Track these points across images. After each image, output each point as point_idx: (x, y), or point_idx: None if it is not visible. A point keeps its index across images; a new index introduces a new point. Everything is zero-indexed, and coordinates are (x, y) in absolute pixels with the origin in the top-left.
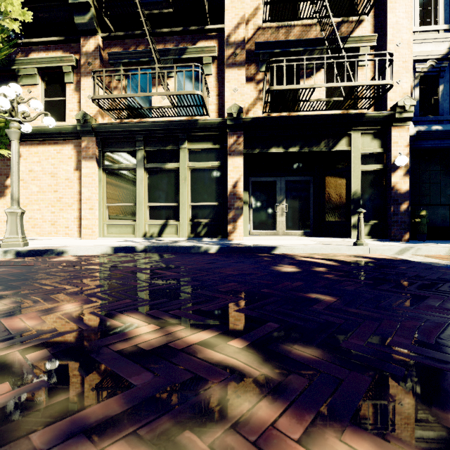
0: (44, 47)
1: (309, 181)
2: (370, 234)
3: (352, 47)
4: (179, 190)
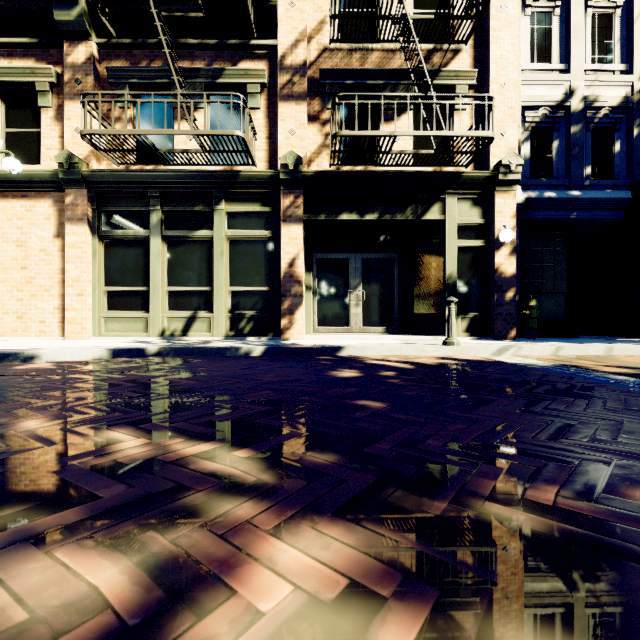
0: (6, 51)
1: (393, 259)
2: (469, 330)
3: (446, 84)
4: (213, 269)
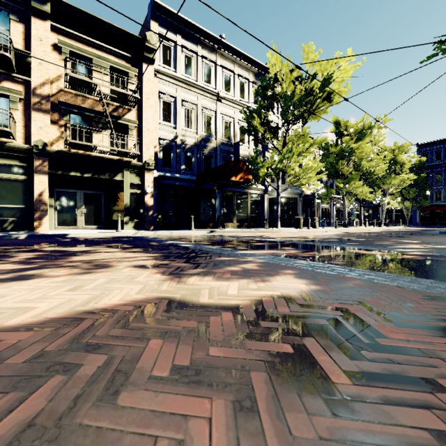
0: None
1: (101, 194)
2: (135, 227)
3: (125, 123)
4: None
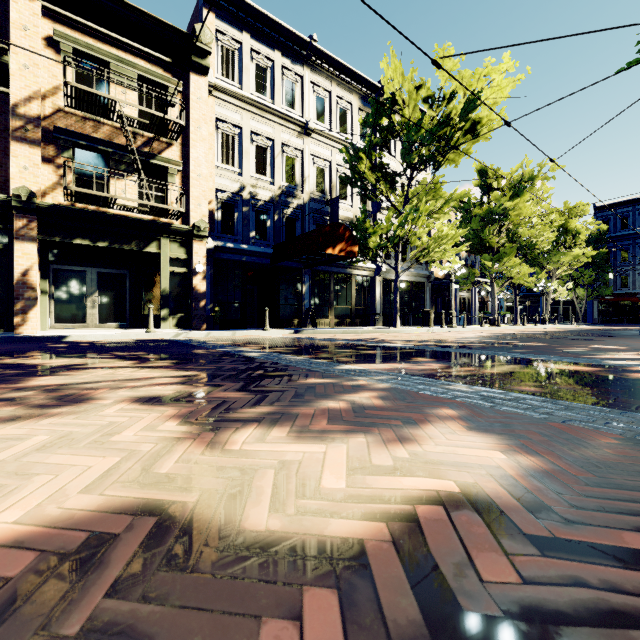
0: None
1: (125, 274)
2: (178, 325)
3: (162, 165)
4: None
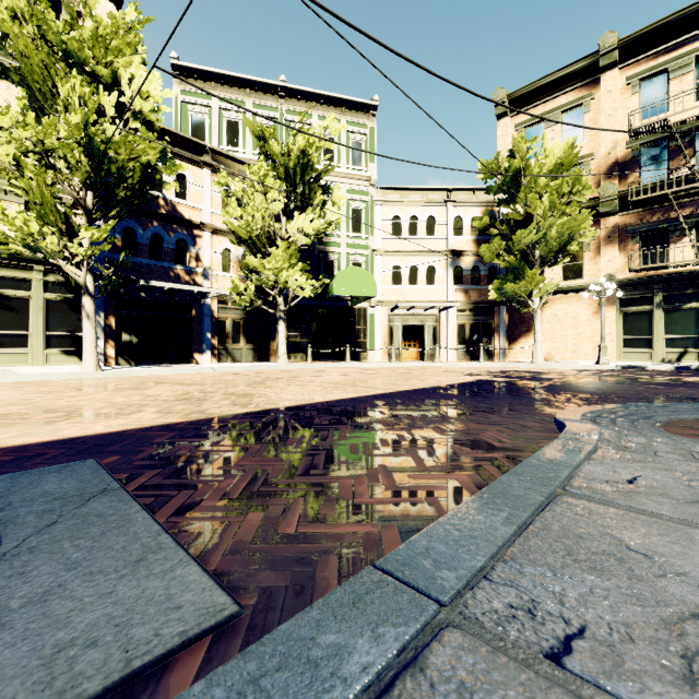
0: None
1: None
2: None
3: None
4: None
